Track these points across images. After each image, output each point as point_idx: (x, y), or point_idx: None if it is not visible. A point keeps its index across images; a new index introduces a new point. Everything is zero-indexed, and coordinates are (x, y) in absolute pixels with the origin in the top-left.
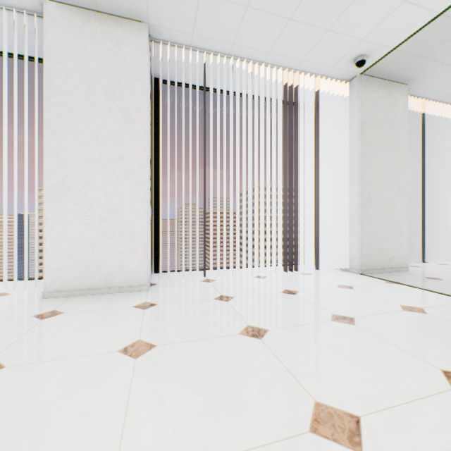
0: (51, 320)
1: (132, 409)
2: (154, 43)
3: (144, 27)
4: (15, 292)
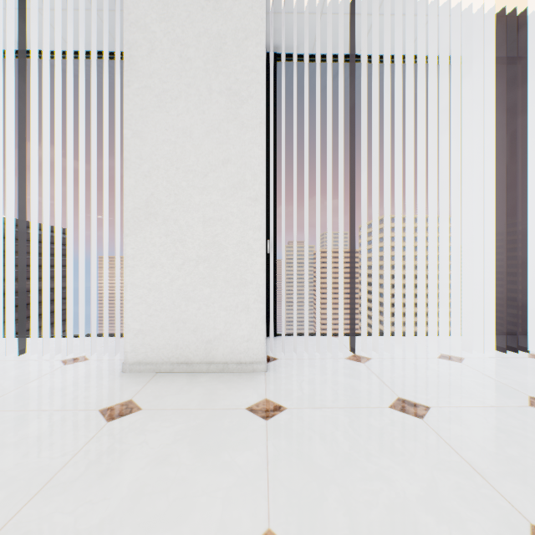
0: (119, 425)
1: None
2: None
3: None
4: (95, 357)
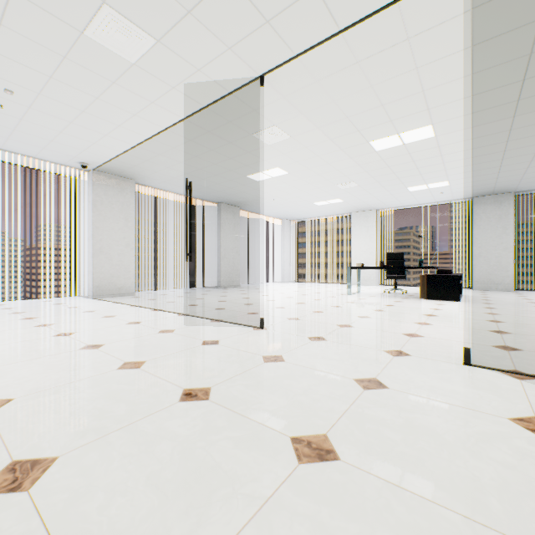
0: None
1: None
2: None
3: None
4: None
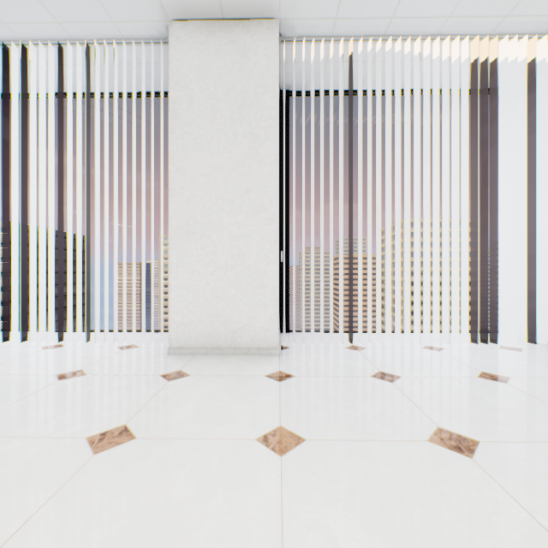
0: (177, 382)
1: (291, 546)
2: (285, 43)
3: (274, 25)
4: (143, 345)
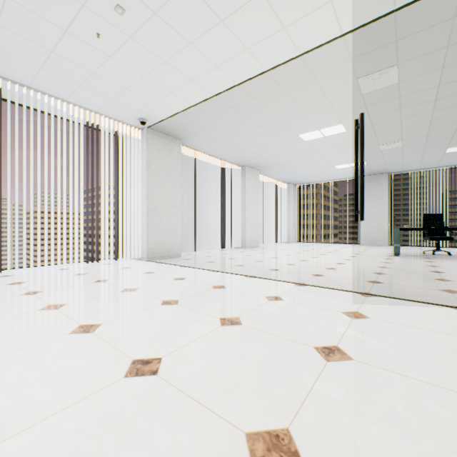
0: None
1: None
2: None
3: None
4: None
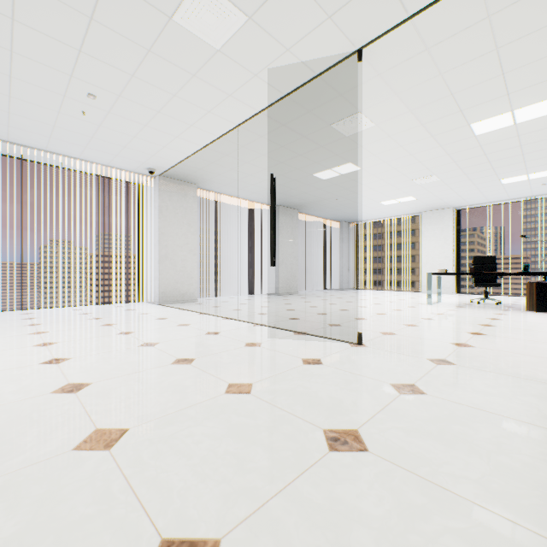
0: None
1: None
2: None
3: None
4: None
